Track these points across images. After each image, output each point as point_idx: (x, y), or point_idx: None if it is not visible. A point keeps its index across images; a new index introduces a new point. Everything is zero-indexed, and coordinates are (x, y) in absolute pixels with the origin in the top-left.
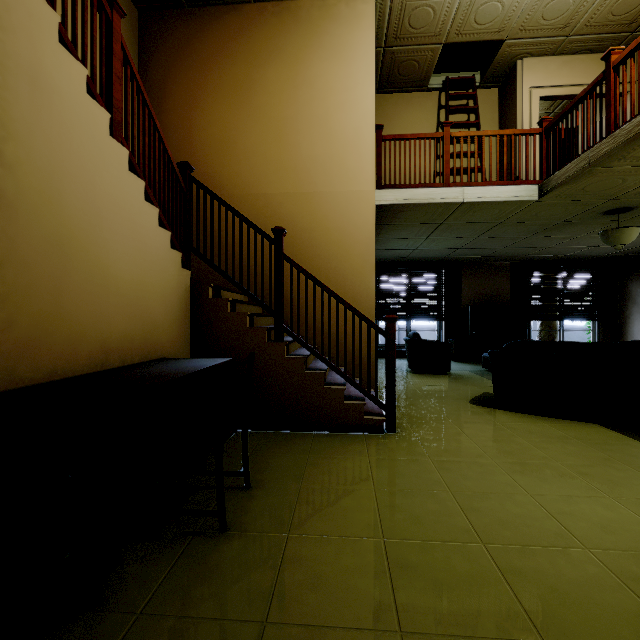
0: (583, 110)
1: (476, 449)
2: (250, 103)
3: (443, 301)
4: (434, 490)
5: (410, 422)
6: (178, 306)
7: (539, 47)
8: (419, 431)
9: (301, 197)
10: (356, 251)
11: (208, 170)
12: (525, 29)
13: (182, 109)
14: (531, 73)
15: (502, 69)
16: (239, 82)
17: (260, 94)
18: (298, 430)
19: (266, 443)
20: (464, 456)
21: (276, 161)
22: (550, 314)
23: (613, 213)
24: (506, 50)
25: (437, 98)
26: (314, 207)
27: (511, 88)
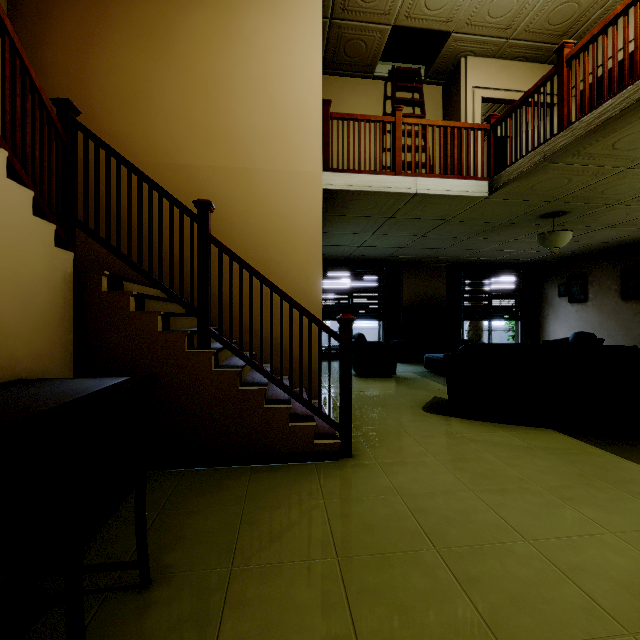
0: (533, 106)
1: (447, 474)
2: (169, 50)
3: (385, 301)
4: (415, 550)
5: (366, 441)
6: (49, 302)
7: (482, 46)
8: (378, 453)
9: (235, 173)
10: (301, 241)
11: (112, 128)
12: (471, 24)
13: (74, 45)
14: (474, 72)
15: (447, 65)
16: (155, 22)
17: (183, 41)
18: (230, 464)
19: (184, 490)
20: (437, 486)
21: (203, 126)
22: (481, 315)
23: (549, 217)
24: (452, 44)
25: (383, 88)
26: (251, 186)
27: (455, 86)
